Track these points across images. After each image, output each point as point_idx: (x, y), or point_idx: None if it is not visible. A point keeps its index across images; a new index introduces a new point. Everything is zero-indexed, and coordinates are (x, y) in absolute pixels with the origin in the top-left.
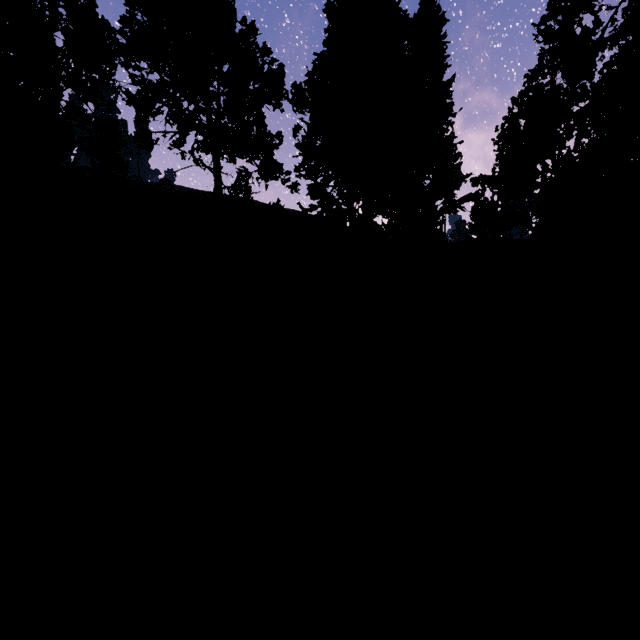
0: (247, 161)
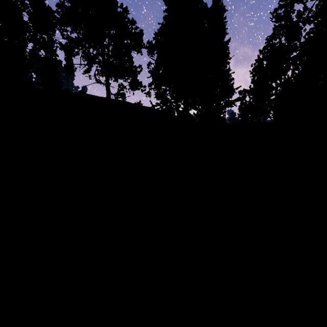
0: (123, 81)
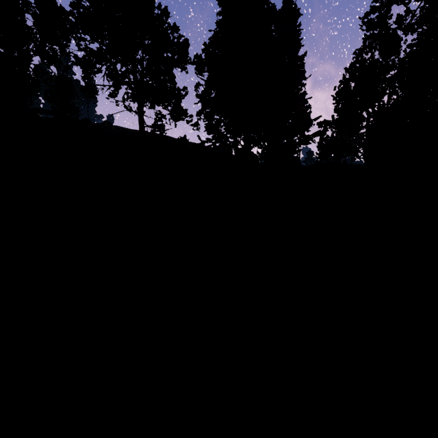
0: (163, 108)
